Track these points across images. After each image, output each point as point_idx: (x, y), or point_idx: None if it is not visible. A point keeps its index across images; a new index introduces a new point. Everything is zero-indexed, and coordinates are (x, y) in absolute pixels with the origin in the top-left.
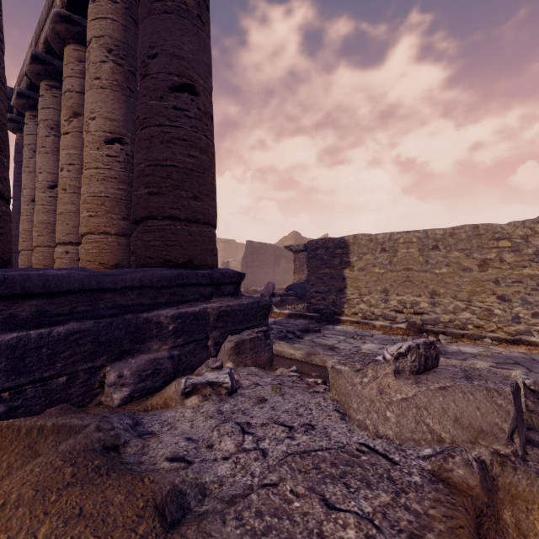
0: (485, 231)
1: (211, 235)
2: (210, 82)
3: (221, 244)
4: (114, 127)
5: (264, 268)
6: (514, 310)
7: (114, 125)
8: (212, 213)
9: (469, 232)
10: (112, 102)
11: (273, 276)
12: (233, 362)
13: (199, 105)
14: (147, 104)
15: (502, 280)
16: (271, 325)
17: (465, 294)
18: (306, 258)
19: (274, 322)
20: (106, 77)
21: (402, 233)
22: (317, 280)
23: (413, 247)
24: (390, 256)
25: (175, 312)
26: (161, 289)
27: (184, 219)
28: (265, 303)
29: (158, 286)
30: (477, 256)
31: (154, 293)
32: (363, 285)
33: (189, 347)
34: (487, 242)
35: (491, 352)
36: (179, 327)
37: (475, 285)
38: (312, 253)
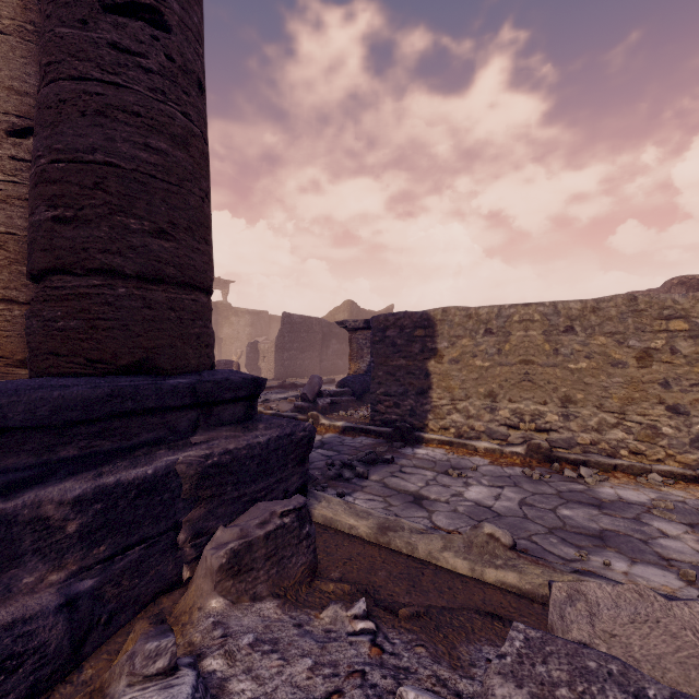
0: (647, 305)
1: (198, 307)
2: (198, 17)
3: (248, 317)
4: (26, 107)
5: (307, 351)
6: (694, 428)
7: (27, 104)
8: (200, 265)
9: (622, 306)
10: (22, 61)
11: (320, 362)
12: (226, 594)
13: (169, 51)
14: (53, 34)
15: (674, 381)
16: (316, 449)
17: (616, 402)
18: (366, 340)
19: (320, 442)
20: (10, 13)
21: (518, 307)
22: (386, 377)
23: (534, 328)
24: (499, 341)
25: (87, 488)
26: (65, 427)
27: (133, 275)
28: (303, 434)
29: (57, 423)
30: (634, 344)
31: (46, 439)
32: (457, 386)
33: (129, 557)
34: (650, 322)
35: (669, 500)
36: (99, 519)
37: (632, 388)
38: (379, 335)
